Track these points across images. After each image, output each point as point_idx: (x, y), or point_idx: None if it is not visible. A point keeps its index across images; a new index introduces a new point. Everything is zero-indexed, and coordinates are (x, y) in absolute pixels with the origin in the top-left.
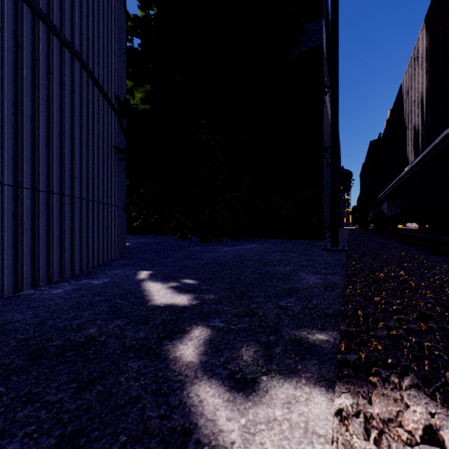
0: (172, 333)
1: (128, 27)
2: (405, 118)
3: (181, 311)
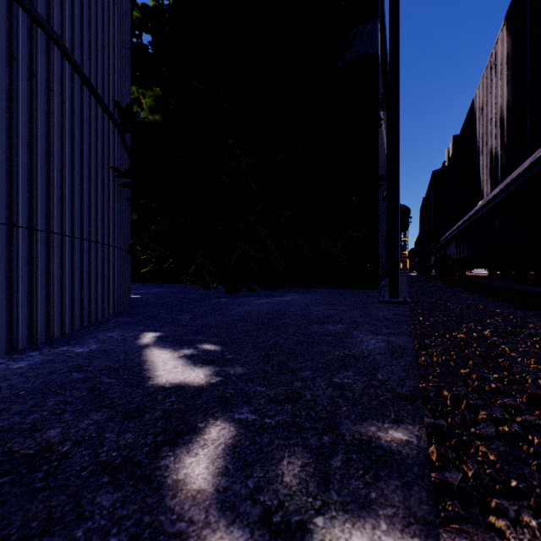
0: (176, 434)
1: (135, 19)
2: (479, 140)
3: (194, 395)
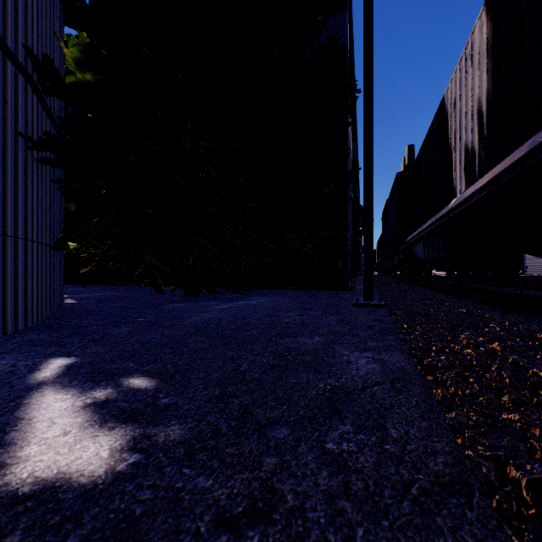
0: None
1: None
2: (451, 137)
3: (66, 519)
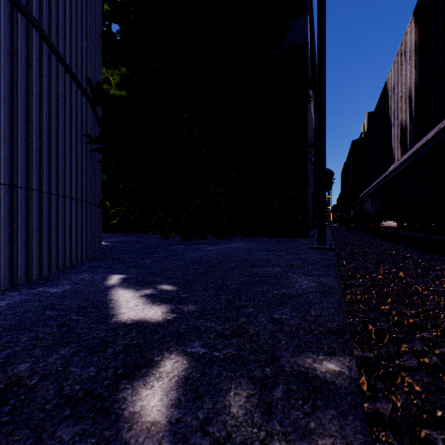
0: (134, 368)
1: (105, 11)
2: (391, 115)
3: (151, 331)
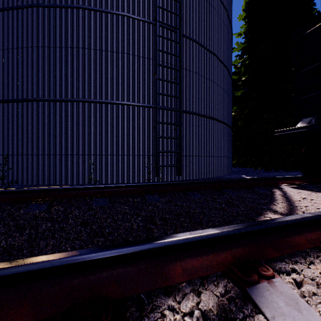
0: None
1: None
2: None
3: None
